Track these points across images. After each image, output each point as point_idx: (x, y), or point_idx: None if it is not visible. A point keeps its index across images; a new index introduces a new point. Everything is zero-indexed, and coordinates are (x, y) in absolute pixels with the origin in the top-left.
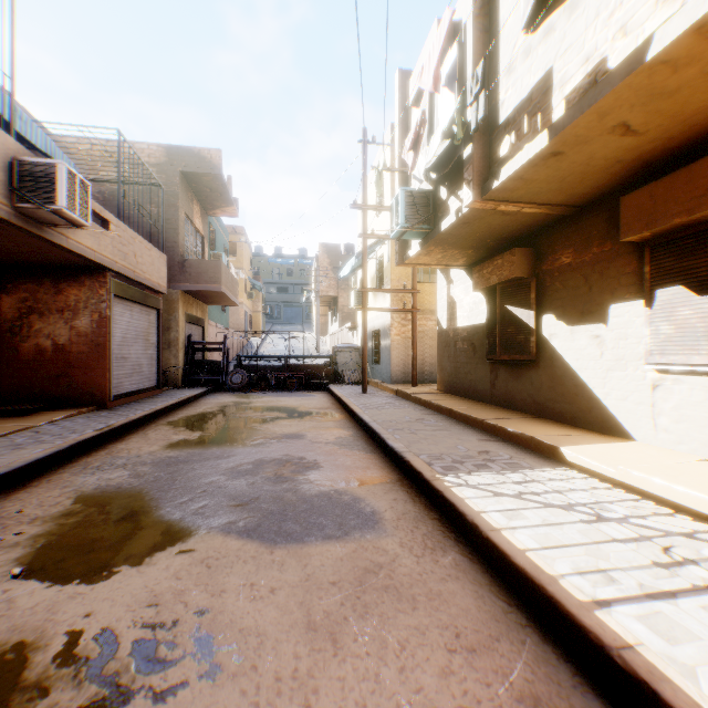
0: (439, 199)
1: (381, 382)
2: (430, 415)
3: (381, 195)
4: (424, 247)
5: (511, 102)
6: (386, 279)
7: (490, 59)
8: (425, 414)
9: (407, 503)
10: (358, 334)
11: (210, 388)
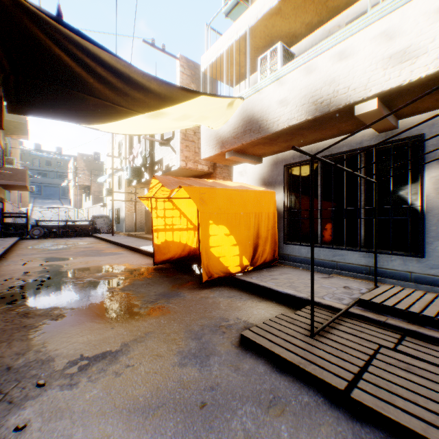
0: (142, 170)
1: (120, 231)
2: (140, 239)
3: (120, 146)
4: (137, 184)
5: (157, 158)
6: (123, 186)
7: (153, 142)
8: (138, 239)
9: (130, 252)
10: (107, 209)
11: (21, 237)
